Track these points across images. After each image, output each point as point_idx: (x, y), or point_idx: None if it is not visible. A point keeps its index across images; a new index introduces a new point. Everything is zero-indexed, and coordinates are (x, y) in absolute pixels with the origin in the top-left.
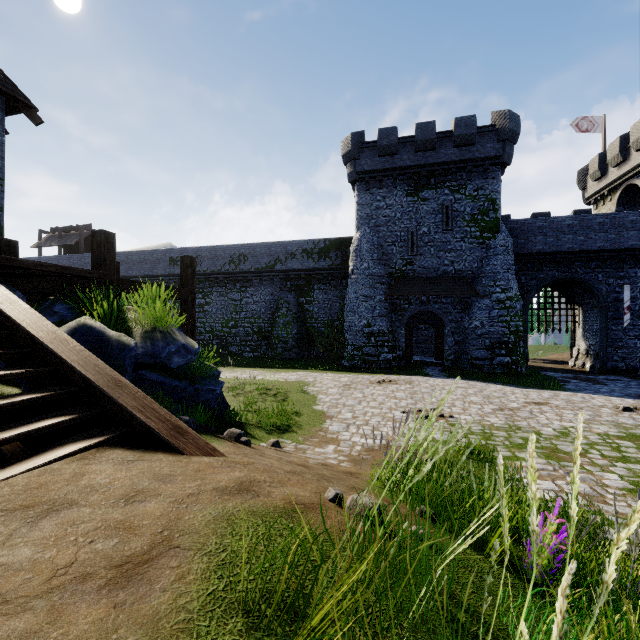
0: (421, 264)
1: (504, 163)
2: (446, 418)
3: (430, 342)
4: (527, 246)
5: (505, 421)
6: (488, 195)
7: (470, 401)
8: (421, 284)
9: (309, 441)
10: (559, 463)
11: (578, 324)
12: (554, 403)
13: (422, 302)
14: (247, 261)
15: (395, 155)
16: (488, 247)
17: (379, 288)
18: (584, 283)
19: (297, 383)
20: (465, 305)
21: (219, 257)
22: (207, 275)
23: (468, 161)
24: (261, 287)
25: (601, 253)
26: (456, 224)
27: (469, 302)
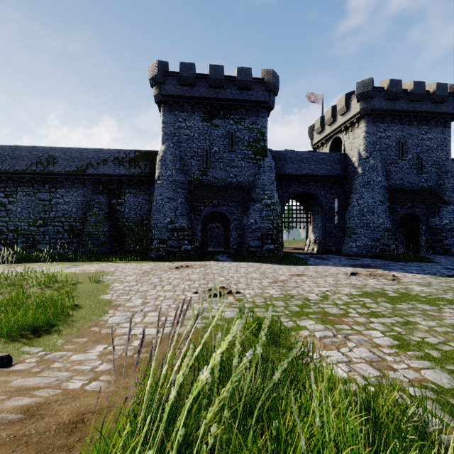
0: (213, 175)
1: (270, 107)
2: (234, 294)
3: (220, 237)
4: (283, 169)
5: (280, 291)
6: (259, 129)
7: (251, 277)
8: (213, 190)
9: (71, 344)
10: (334, 327)
11: (310, 223)
12: (308, 274)
13: (214, 205)
14: (57, 163)
15: (193, 87)
16: (259, 166)
17: (181, 192)
18: (314, 196)
19: (95, 273)
20: (244, 208)
21: (24, 157)
22: (10, 174)
23: (246, 101)
24: (72, 189)
25: (323, 177)
26: (238, 147)
27: (247, 206)
